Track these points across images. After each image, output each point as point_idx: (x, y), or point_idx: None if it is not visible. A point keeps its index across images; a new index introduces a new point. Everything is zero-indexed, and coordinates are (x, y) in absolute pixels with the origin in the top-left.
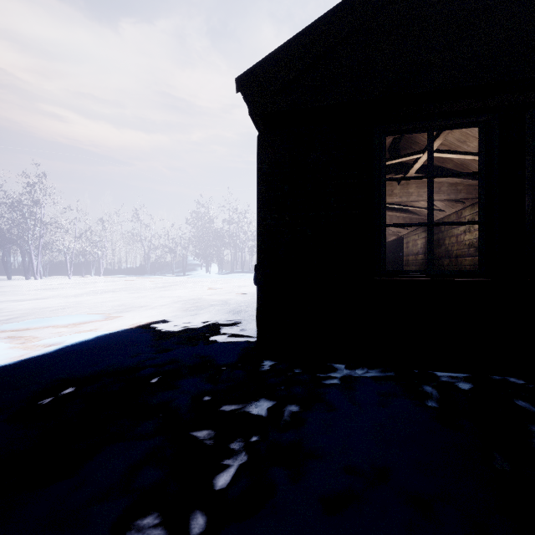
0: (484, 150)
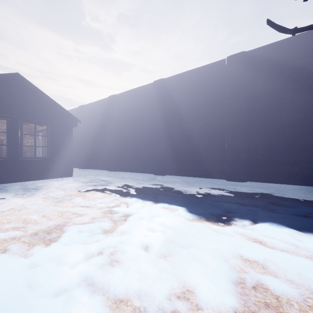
0: (8, 127)
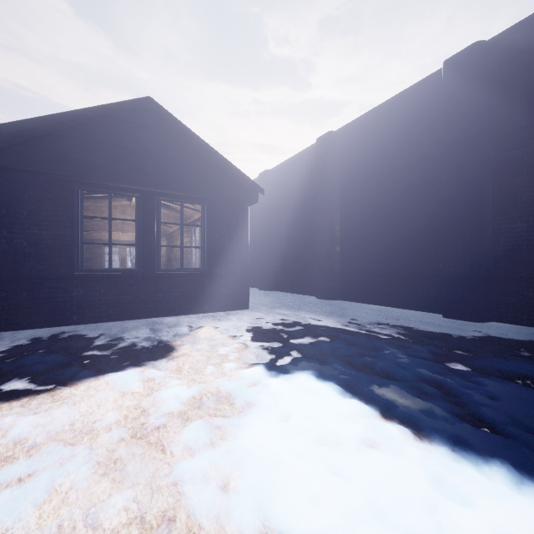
0: (137, 209)
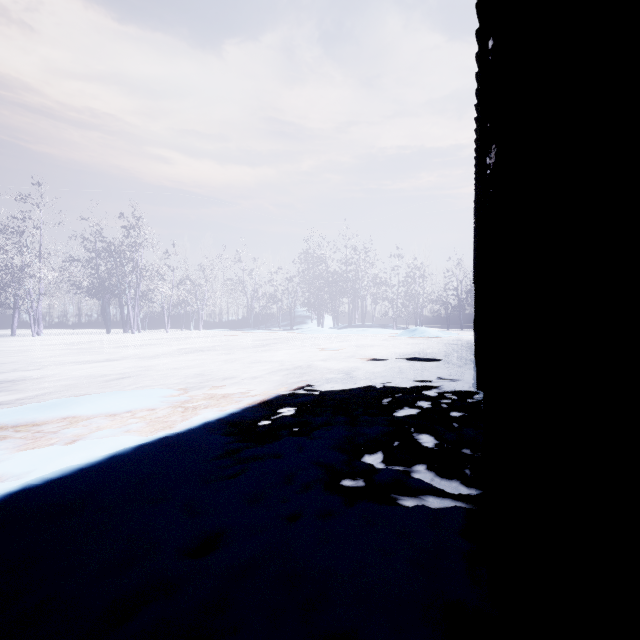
0: None
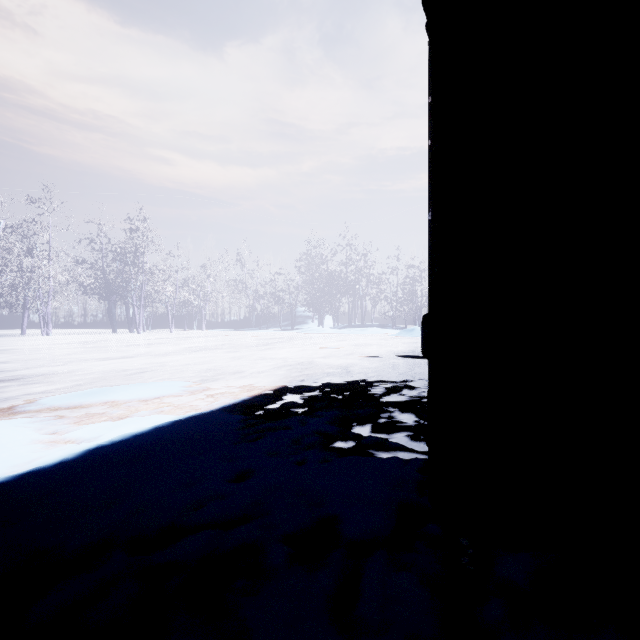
0: None
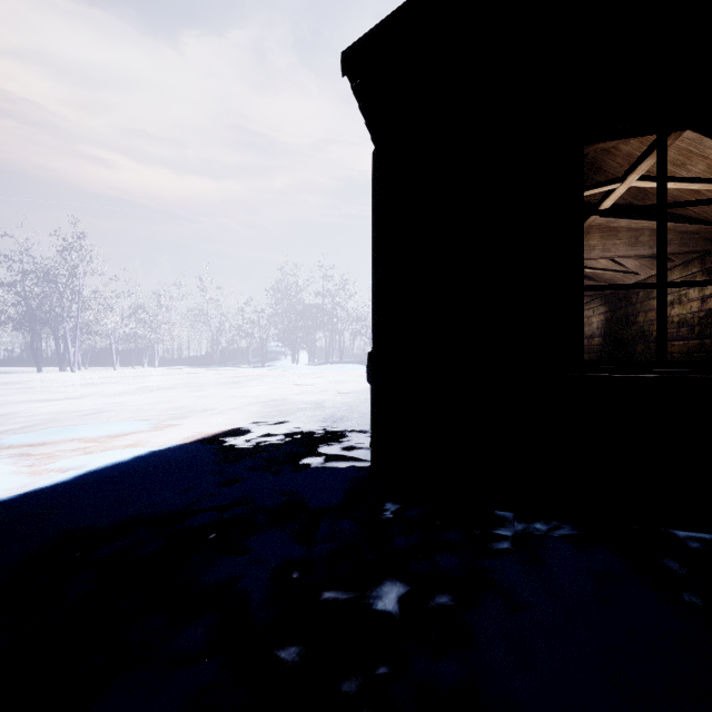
0: None
